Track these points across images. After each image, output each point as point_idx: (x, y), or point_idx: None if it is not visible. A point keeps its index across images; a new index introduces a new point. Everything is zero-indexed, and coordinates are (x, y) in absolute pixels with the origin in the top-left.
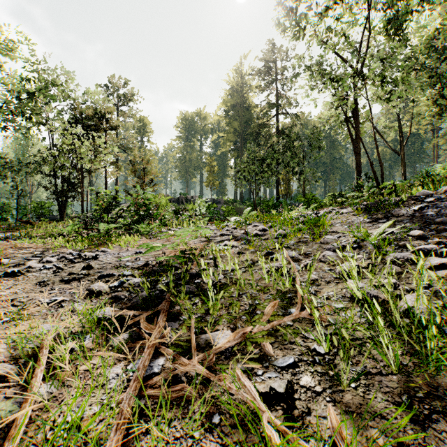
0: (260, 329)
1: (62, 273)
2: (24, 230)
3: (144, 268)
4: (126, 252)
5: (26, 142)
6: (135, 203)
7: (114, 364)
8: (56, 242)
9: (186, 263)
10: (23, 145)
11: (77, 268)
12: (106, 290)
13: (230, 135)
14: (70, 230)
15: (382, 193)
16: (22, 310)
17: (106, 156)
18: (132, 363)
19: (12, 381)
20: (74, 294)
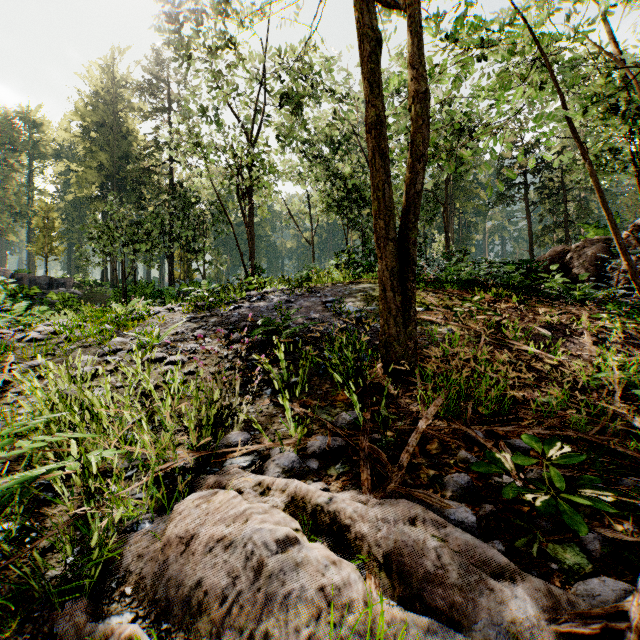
0: None
1: None
2: None
3: None
4: None
5: None
6: None
7: None
8: None
9: None
10: None
11: None
12: None
13: (90, 172)
14: None
15: (248, 289)
16: None
17: None
18: None
19: None
20: None
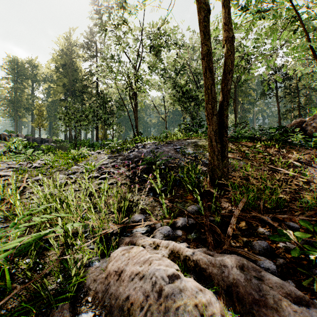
0: None
1: None
2: None
3: None
4: None
5: None
6: None
7: None
8: None
9: None
10: None
11: None
12: None
13: (59, 88)
14: None
15: (135, 142)
16: None
17: None
18: None
19: None
20: None
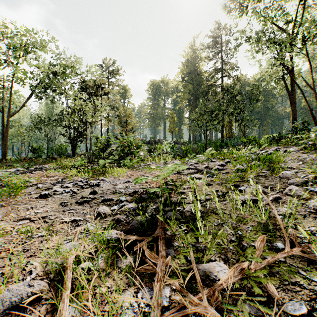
0: (256, 265)
1: (76, 196)
2: (51, 163)
3: (134, 194)
4: (118, 181)
5: (52, 106)
6: (122, 145)
7: (125, 289)
8: (71, 172)
9: (169, 193)
10: (50, 108)
11: (86, 192)
12: (109, 212)
13: (185, 95)
14: (80, 163)
15: None
16: (50, 226)
17: (102, 112)
18: (141, 291)
19: (44, 297)
20: (86, 214)
